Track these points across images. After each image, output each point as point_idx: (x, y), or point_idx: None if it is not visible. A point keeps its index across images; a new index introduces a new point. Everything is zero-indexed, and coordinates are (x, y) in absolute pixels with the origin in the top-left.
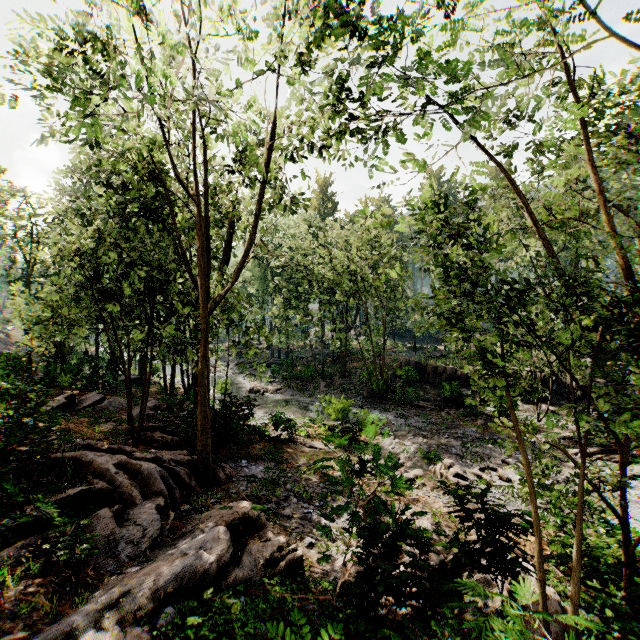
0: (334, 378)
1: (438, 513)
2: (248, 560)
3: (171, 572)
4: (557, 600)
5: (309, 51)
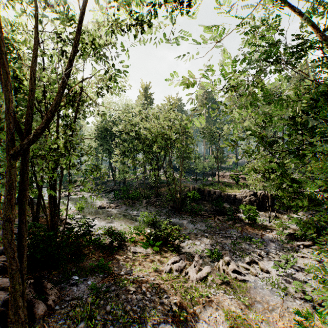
0: (151, 198)
1: (228, 312)
2: None
3: None
4: None
5: None
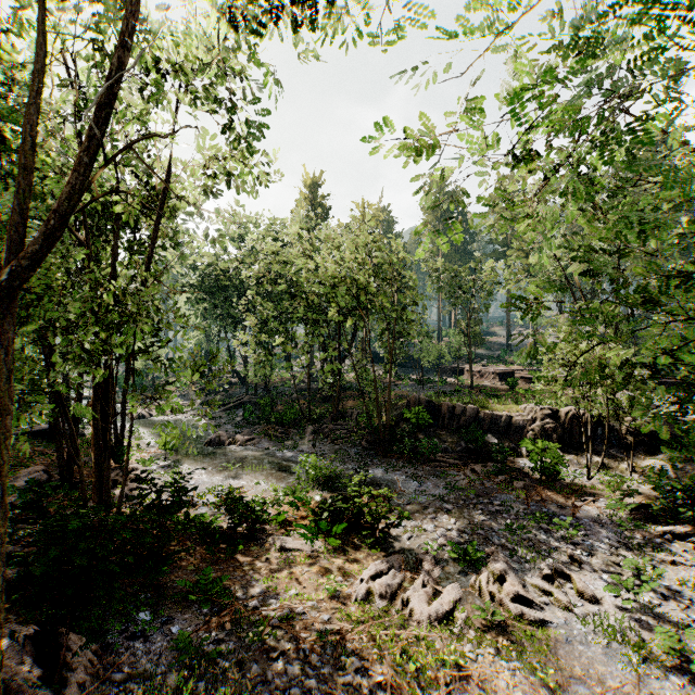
0: (324, 421)
1: None
2: None
3: None
4: None
5: None
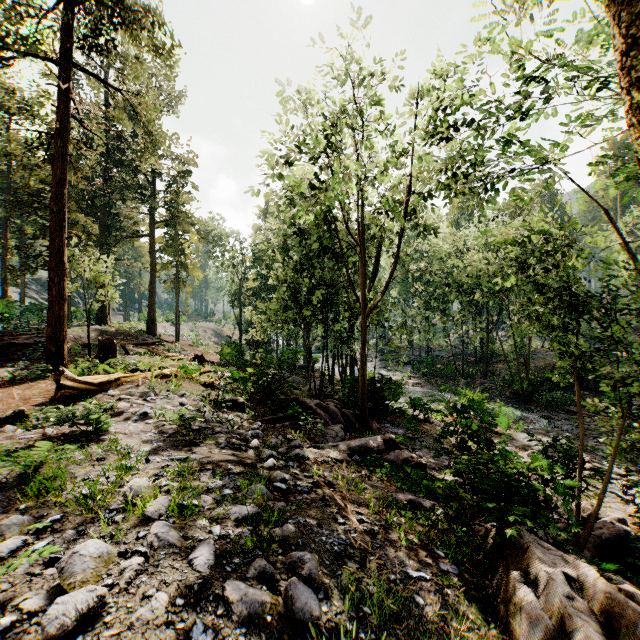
0: (475, 377)
1: None
2: (393, 454)
3: (356, 444)
4: (622, 528)
5: (436, 126)
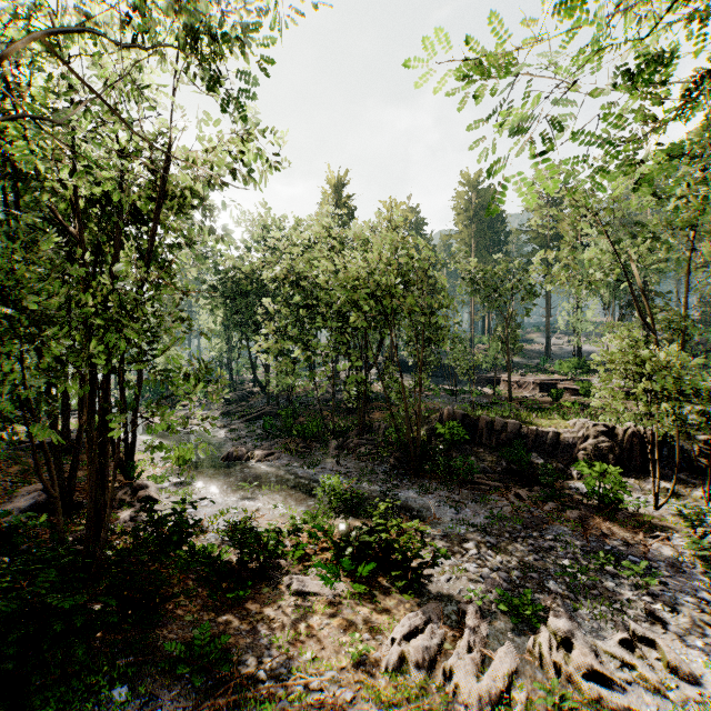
0: (349, 435)
1: None
2: None
3: None
4: None
5: None
